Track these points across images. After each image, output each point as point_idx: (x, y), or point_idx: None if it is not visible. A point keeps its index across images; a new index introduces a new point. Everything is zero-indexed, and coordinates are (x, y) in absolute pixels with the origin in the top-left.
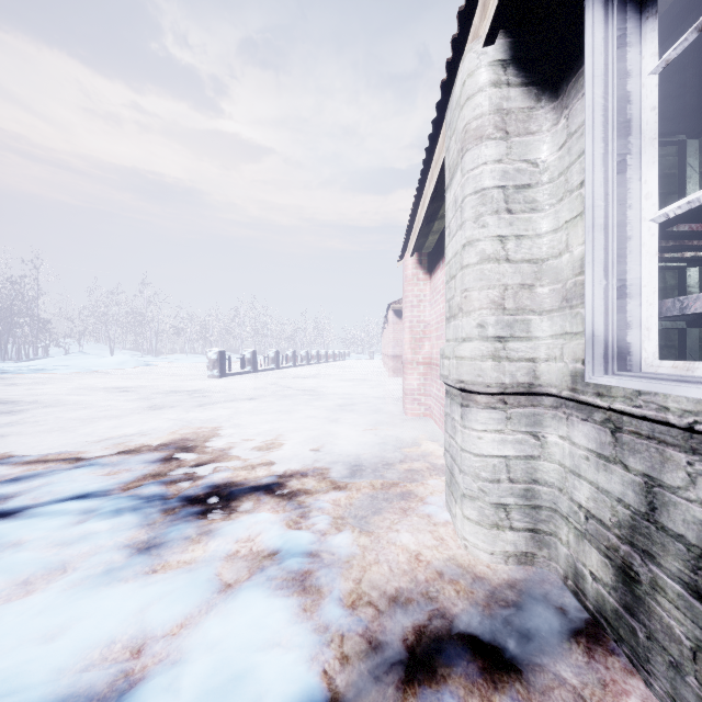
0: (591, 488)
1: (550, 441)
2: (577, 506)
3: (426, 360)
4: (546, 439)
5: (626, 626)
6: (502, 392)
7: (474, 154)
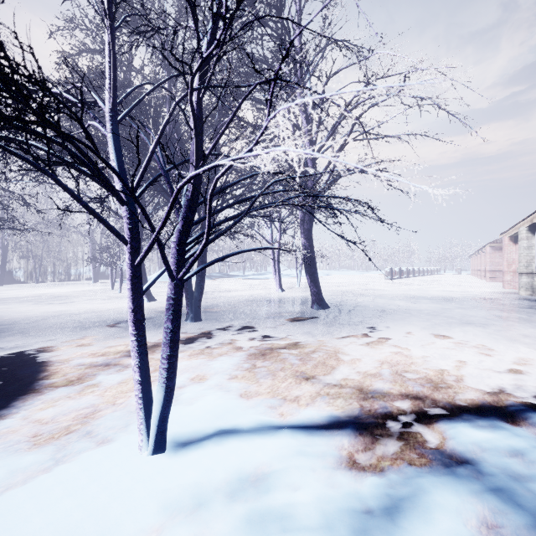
0: None
1: (535, 279)
2: None
3: (513, 271)
4: (534, 279)
5: None
6: (527, 273)
7: (522, 241)
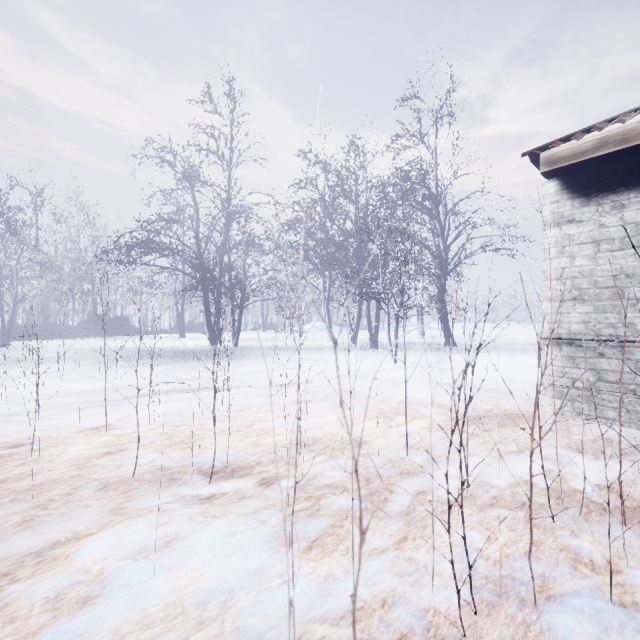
0: None
1: None
2: None
3: None
4: None
5: None
6: None
7: None
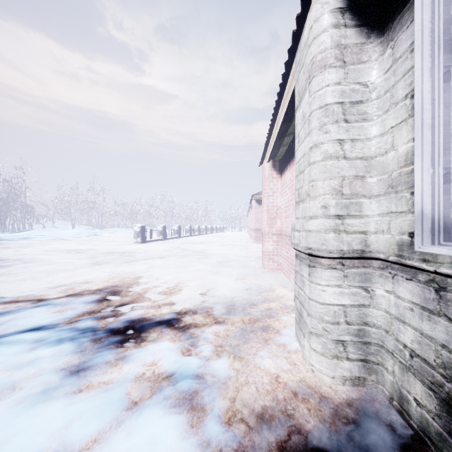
0: (415, 333)
1: (377, 294)
2: (402, 345)
3: (278, 232)
4: (375, 292)
5: (451, 449)
6: (341, 256)
7: (319, 79)
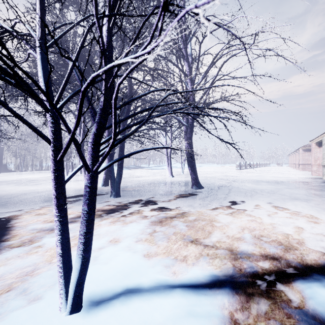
0: None
1: None
2: None
3: (318, 164)
4: None
5: None
6: None
7: None
